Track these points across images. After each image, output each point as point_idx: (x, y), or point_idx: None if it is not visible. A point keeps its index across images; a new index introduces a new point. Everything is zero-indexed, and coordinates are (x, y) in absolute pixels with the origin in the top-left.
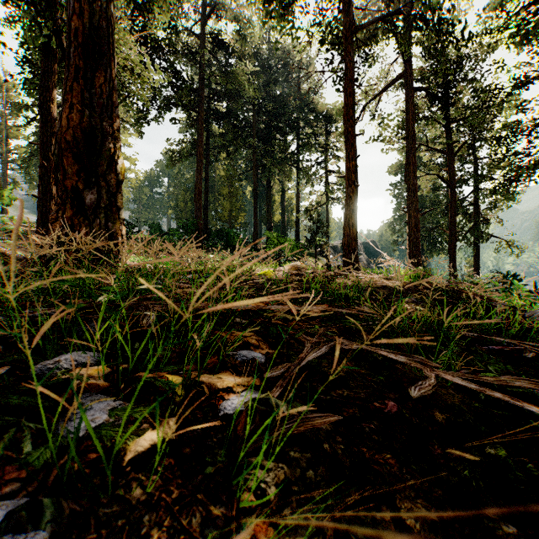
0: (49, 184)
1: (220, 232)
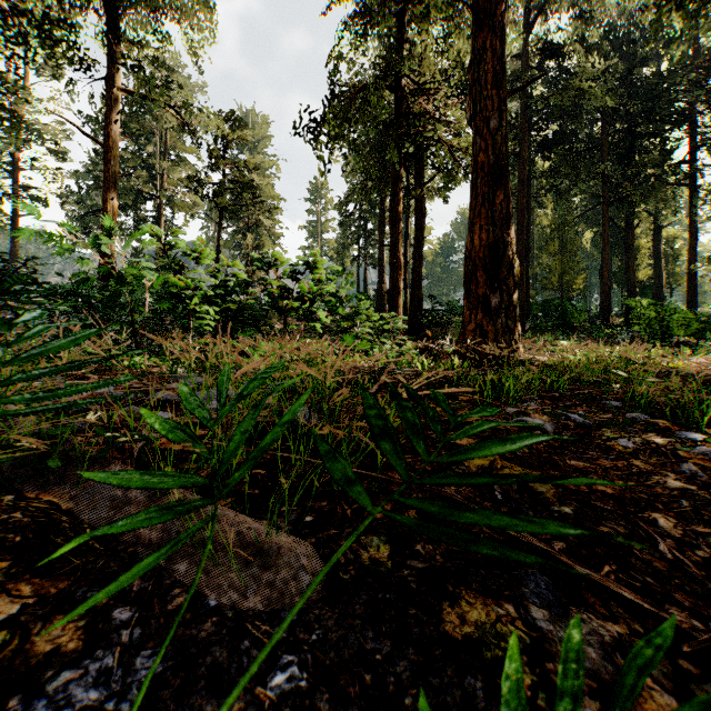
0: (397, 280)
1: (544, 304)
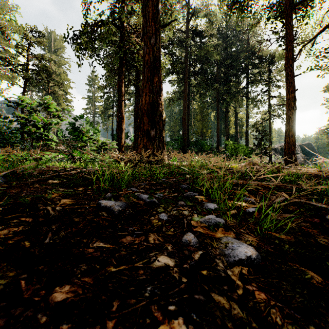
0: (121, 124)
1: (195, 142)
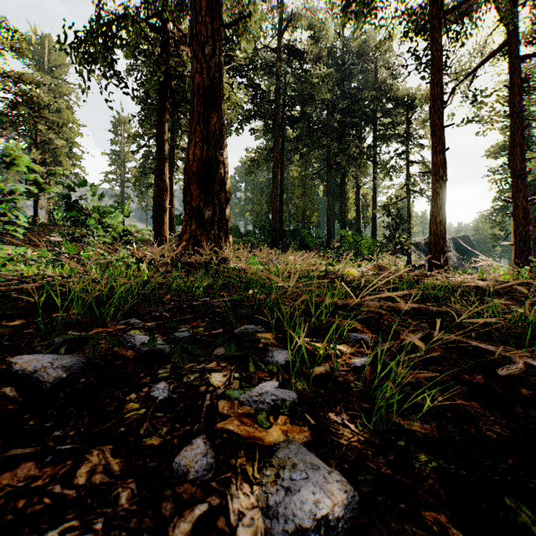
0: (163, 200)
1: (293, 232)
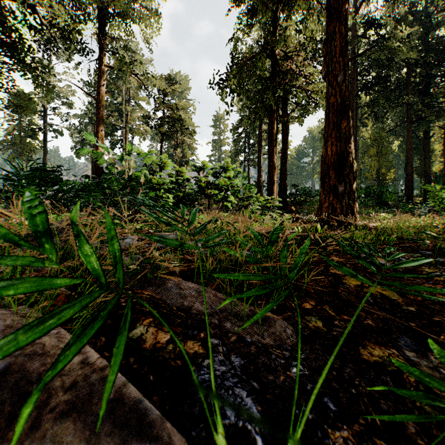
0: (272, 175)
1: (366, 189)
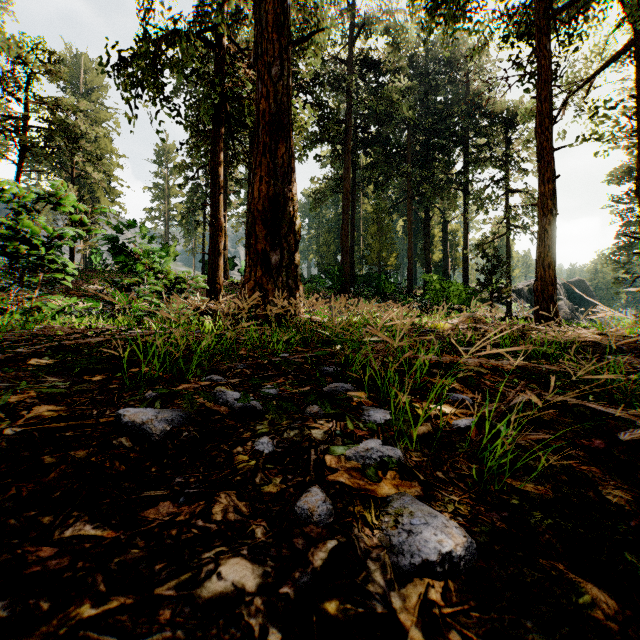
0: (217, 241)
1: (367, 277)
